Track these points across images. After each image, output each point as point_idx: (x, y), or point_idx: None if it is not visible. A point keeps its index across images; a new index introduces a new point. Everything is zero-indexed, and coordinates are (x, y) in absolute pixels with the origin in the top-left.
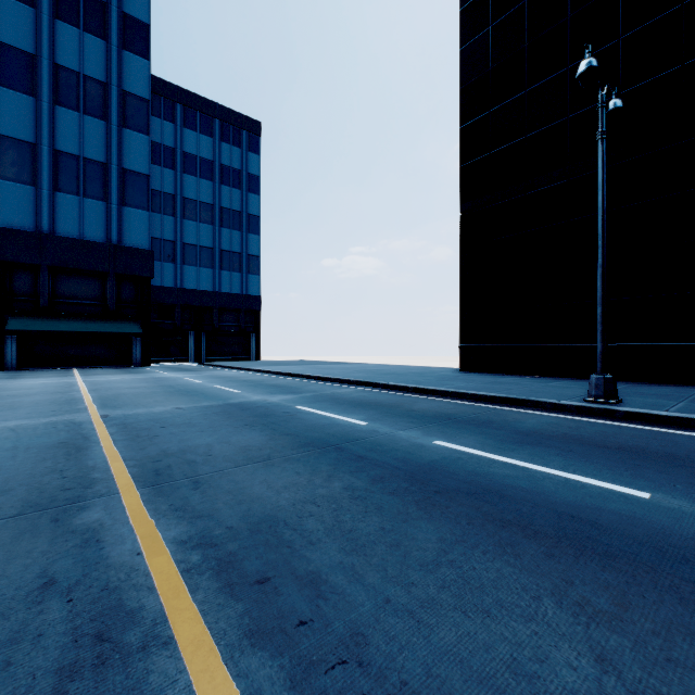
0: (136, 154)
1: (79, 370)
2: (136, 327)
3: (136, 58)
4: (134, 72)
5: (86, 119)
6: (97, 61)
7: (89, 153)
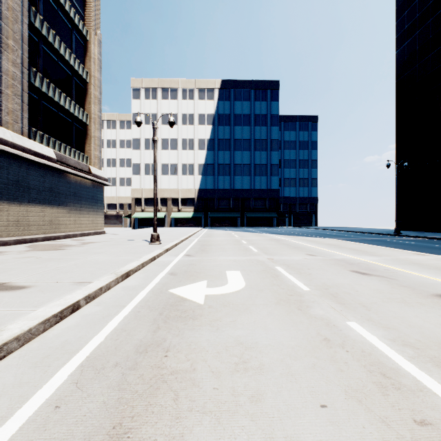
0: (274, 158)
1: (262, 227)
2: (275, 214)
3: (274, 127)
4: (274, 132)
5: (261, 152)
6: (264, 133)
7: (262, 162)
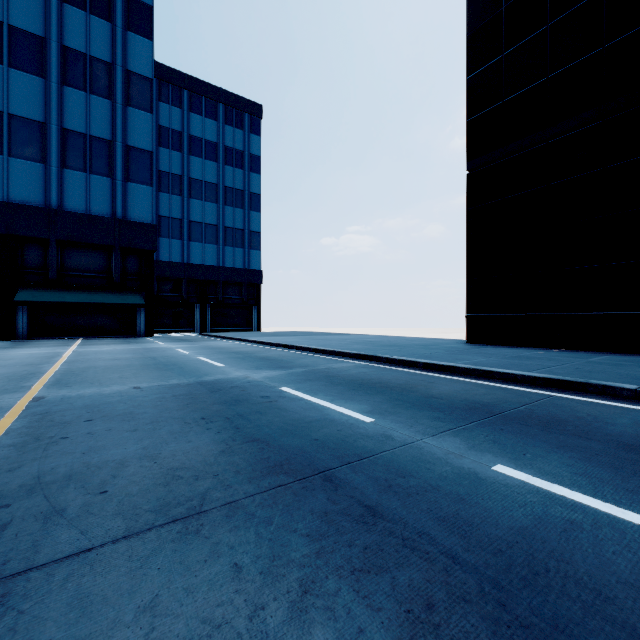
0: (139, 132)
1: (83, 340)
2: (139, 298)
3: (139, 38)
4: (137, 52)
5: (92, 99)
6: (102, 42)
7: (95, 131)
